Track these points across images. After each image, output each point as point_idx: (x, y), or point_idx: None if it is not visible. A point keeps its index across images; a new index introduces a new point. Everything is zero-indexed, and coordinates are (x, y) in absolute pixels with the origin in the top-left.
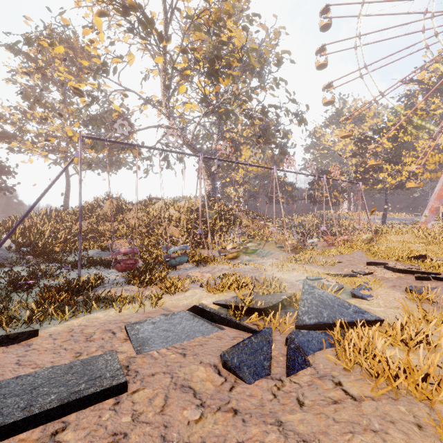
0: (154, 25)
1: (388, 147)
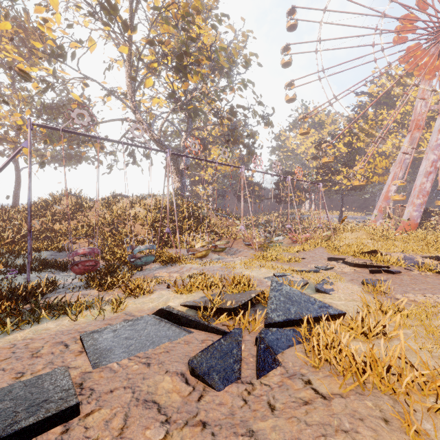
0: (118, 12)
1: (344, 152)
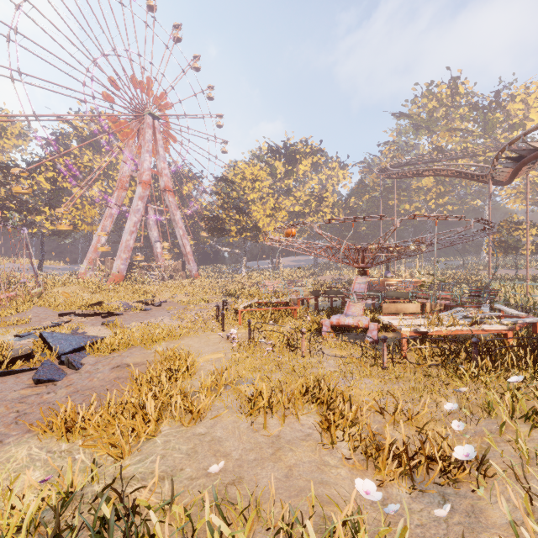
0: None
1: (46, 188)
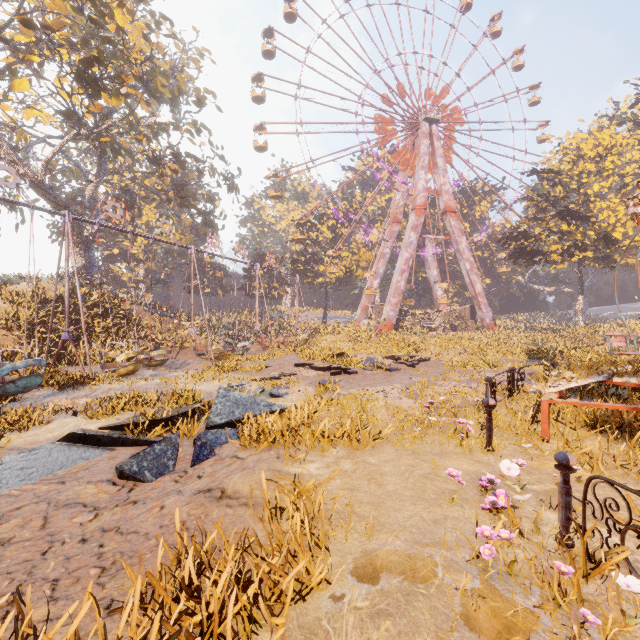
0: None
1: (329, 237)
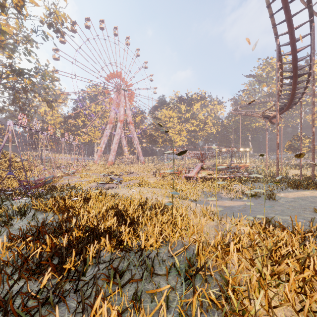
0: None
1: (80, 124)
